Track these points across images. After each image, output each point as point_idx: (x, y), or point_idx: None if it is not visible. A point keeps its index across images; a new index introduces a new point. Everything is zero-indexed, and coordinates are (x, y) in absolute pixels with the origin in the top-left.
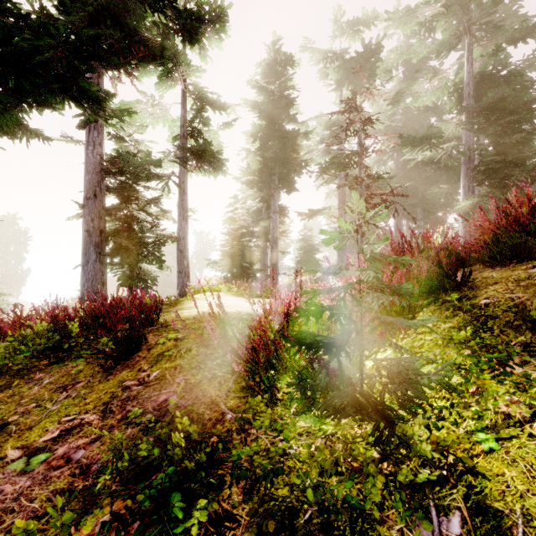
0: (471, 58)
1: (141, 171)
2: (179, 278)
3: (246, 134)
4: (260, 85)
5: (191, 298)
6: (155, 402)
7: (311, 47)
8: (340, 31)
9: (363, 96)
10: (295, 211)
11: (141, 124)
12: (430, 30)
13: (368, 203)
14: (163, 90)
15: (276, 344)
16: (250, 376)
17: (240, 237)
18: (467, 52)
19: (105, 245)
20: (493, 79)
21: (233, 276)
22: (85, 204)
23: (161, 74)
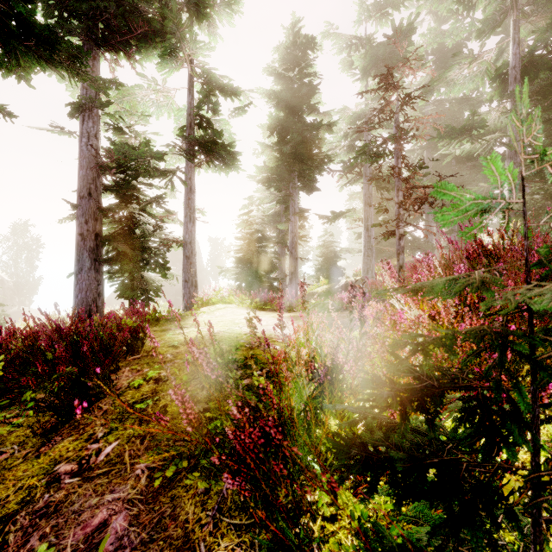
0: (517, 37)
1: (139, 164)
2: (185, 288)
3: (262, 128)
4: (278, 72)
5: (197, 312)
6: (83, 529)
7: (333, 33)
8: (366, 14)
9: (400, 71)
10: (316, 213)
11: (143, 113)
12: (468, 8)
13: (407, 199)
14: (167, 72)
15: (308, 420)
16: (259, 498)
17: (256, 242)
18: (513, 30)
19: (102, 251)
20: (545, 59)
21: (247, 286)
22: (77, 204)
23: (162, 52)
